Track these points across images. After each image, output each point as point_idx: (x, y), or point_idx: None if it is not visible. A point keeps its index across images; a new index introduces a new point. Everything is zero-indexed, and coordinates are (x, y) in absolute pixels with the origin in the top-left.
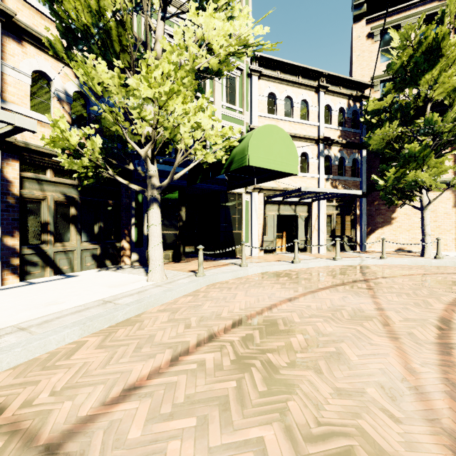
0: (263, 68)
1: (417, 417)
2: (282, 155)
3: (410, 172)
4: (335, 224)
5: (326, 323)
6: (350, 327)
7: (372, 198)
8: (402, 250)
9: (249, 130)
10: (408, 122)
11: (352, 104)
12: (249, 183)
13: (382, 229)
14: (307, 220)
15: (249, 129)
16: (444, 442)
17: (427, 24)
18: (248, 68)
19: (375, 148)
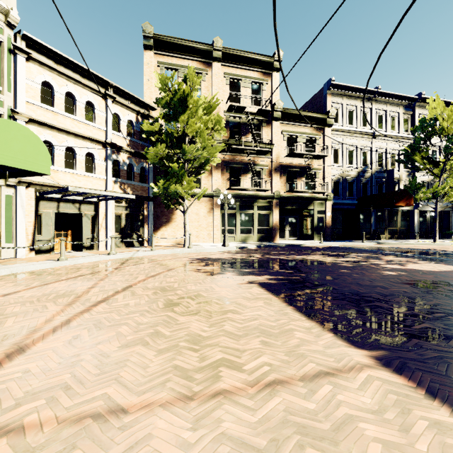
0: (35, 51)
1: (9, 344)
2: (26, 154)
3: (172, 185)
4: (124, 223)
5: (20, 306)
6: (41, 304)
7: (159, 202)
8: (178, 243)
9: (13, 115)
10: (180, 147)
11: (140, 119)
12: (0, 176)
13: (166, 227)
14: (94, 219)
15: (12, 113)
16: (8, 351)
17: None
18: (11, 43)
19: (152, 162)
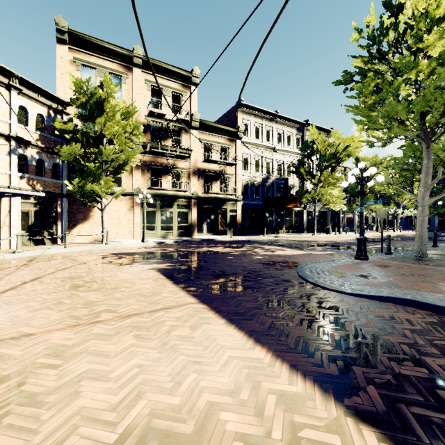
0: None
1: None
2: None
3: (88, 184)
4: (33, 220)
5: None
6: None
7: (75, 199)
8: (97, 240)
9: None
10: (98, 146)
11: (53, 114)
12: None
13: (83, 225)
14: None
15: None
16: None
17: (114, 80)
18: None
19: (65, 160)
